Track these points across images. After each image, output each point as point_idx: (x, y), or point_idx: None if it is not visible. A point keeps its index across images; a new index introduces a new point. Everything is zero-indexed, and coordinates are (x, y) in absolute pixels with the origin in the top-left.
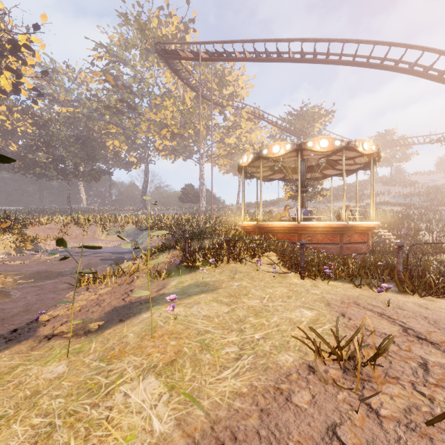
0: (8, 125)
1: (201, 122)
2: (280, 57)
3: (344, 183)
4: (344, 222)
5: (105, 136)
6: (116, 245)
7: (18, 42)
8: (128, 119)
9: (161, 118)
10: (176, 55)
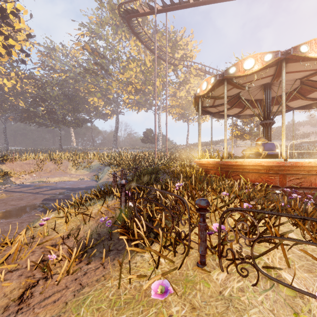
0: (18, 88)
1: (158, 79)
2: None
3: None
4: None
5: (87, 94)
6: (80, 179)
7: (7, 10)
8: (102, 78)
9: (128, 78)
10: (135, 13)
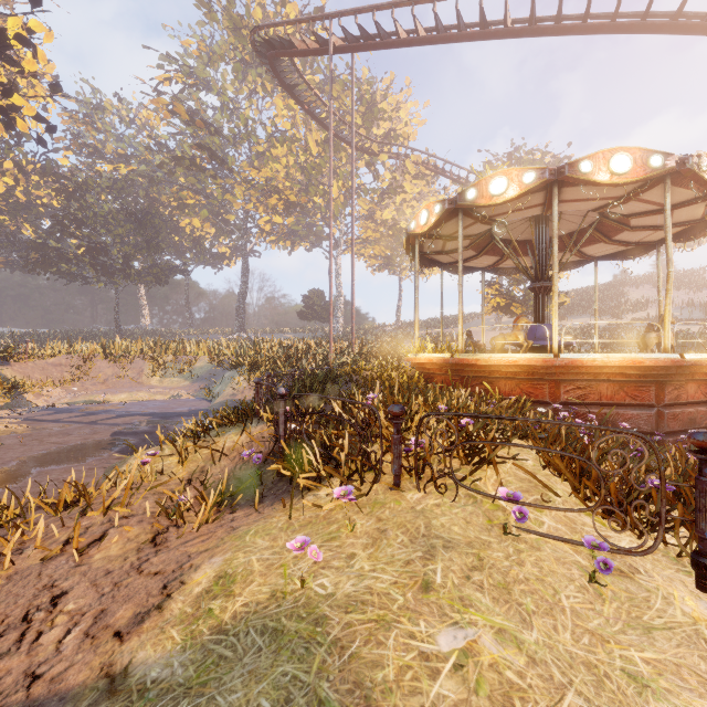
0: (20, 194)
1: (335, 182)
2: (487, 29)
3: (670, 261)
4: (673, 355)
5: (178, 212)
6: (172, 397)
7: (7, 31)
8: (213, 179)
9: (269, 178)
10: (288, 49)
